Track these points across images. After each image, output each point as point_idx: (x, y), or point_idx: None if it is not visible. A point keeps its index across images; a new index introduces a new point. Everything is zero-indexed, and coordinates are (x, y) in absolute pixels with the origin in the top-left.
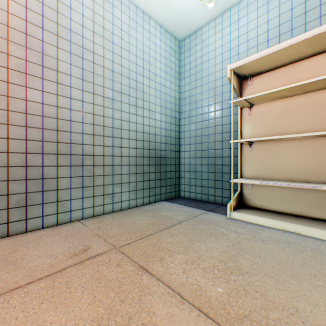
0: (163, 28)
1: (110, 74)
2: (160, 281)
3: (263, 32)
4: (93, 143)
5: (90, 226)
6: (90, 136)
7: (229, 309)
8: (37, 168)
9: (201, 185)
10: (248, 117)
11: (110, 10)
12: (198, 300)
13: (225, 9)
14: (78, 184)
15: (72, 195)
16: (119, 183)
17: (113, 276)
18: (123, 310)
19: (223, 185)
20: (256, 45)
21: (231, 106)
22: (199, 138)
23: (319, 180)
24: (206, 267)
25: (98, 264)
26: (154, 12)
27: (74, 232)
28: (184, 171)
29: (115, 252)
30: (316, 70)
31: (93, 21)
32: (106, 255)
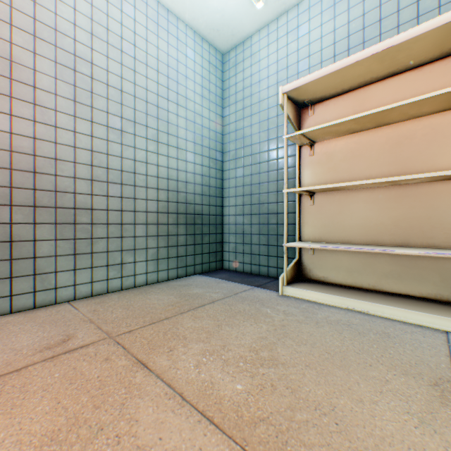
0: (199, 35)
1: (118, 94)
2: (159, 379)
3: (328, 44)
4: (92, 192)
5: (83, 309)
6: (86, 181)
7: (244, 411)
8: (2, 226)
9: (250, 252)
10: (309, 159)
11: (118, 5)
12: (205, 402)
13: (281, 12)
14: (68, 249)
15: (57, 265)
16: (132, 249)
17: (94, 374)
18: (93, 419)
19: (279, 252)
20: (321, 61)
21: (288, 144)
22: (248, 188)
23: (395, 242)
24: (230, 358)
25: (78, 359)
26: (183, 12)
27: (56, 317)
28: (228, 233)
29: (108, 342)
30: (392, 96)
31: (92, 18)
32: (94, 347)
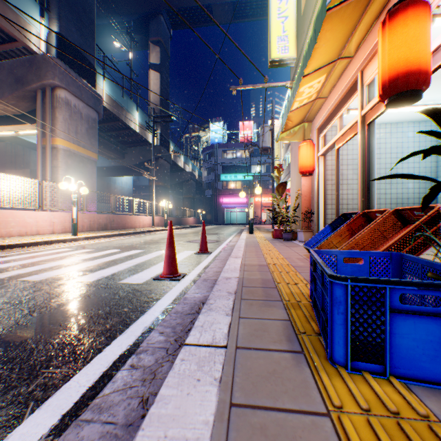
0: (415, 122)
1: None
2: None
3: None
4: None
5: None
6: None
7: None
8: None
9: None
10: None
11: None
12: None
13: None
14: None
15: None
16: None
17: None
18: None
19: None
20: None
21: None
22: None
23: None
24: None
25: None
26: (404, 120)
27: None
28: None
29: None
30: None
31: None
32: None
